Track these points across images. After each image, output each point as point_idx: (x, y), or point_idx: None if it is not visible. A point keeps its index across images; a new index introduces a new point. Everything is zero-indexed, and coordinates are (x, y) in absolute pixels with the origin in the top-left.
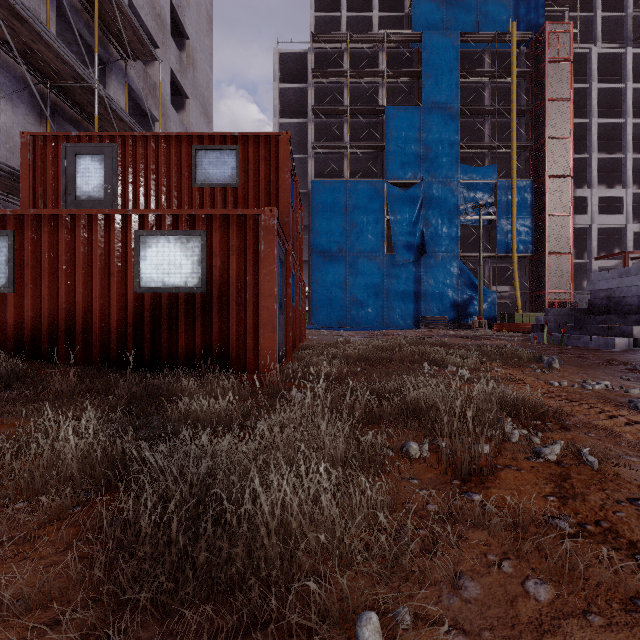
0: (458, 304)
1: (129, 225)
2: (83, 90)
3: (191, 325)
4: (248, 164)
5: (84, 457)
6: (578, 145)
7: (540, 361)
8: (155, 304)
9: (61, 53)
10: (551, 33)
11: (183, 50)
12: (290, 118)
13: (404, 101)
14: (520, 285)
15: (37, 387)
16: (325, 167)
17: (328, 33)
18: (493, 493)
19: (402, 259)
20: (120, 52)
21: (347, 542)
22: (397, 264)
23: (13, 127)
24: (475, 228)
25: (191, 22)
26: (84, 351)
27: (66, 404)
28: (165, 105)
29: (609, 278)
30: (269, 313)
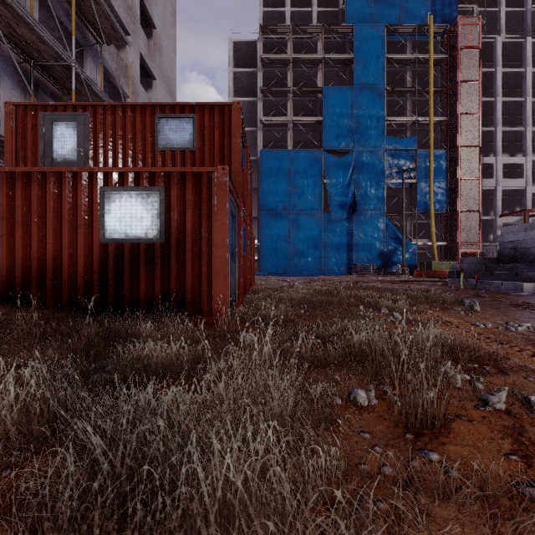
0: (384, 254)
1: (95, 182)
2: (62, 68)
3: (151, 272)
4: (204, 130)
5: (25, 409)
6: (485, 120)
7: (461, 304)
8: (118, 253)
9: (42, 35)
10: (463, 25)
11: (151, 38)
12: (242, 97)
13: (338, 83)
14: (436, 238)
15: (6, 330)
16: (272, 138)
17: (274, 25)
18: (450, 451)
19: (337, 216)
20: (96, 37)
21: (300, 529)
22: (332, 220)
23: (0, 100)
24: (398, 190)
25: (158, 14)
26: (54, 296)
27: (27, 348)
28: (135, 84)
29: (516, 231)
30: (221, 261)
